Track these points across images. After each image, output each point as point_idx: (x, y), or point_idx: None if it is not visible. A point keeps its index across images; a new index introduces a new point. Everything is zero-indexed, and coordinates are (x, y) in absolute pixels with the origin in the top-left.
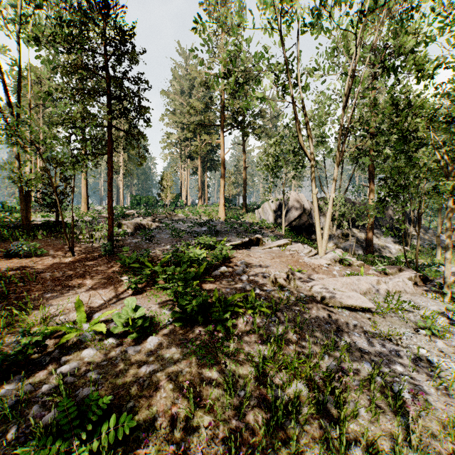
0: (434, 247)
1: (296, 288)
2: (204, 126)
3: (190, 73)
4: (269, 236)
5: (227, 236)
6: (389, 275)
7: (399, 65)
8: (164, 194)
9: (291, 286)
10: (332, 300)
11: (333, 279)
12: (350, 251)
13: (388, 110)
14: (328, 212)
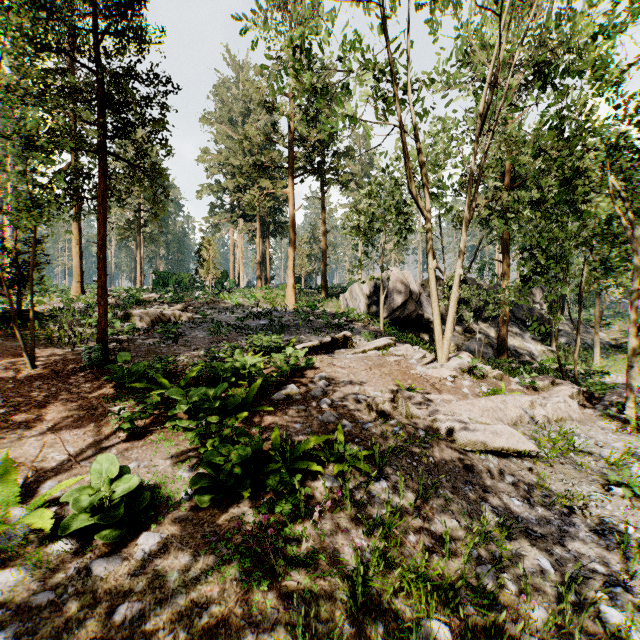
0: (587, 347)
1: (411, 421)
2: (264, 169)
3: (243, 88)
4: (362, 333)
5: (299, 333)
6: (540, 391)
7: (563, 69)
8: (204, 270)
9: (402, 416)
10: (471, 440)
11: (465, 403)
12: (477, 354)
13: (547, 138)
14: (453, 296)
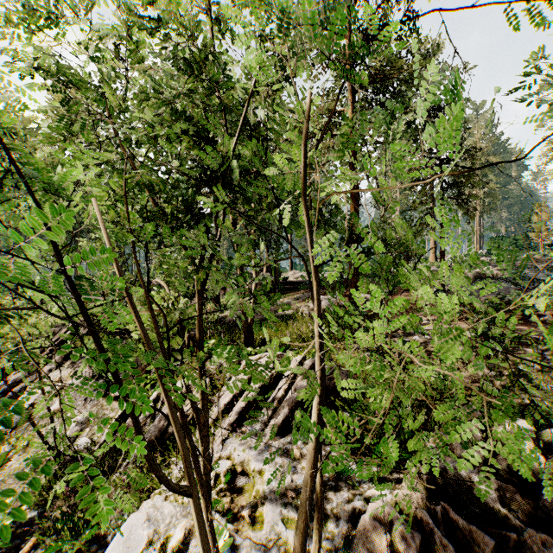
0: None
1: None
2: None
3: None
4: None
5: None
6: None
7: None
8: (533, 233)
9: None
10: None
11: None
12: None
13: None
14: None
